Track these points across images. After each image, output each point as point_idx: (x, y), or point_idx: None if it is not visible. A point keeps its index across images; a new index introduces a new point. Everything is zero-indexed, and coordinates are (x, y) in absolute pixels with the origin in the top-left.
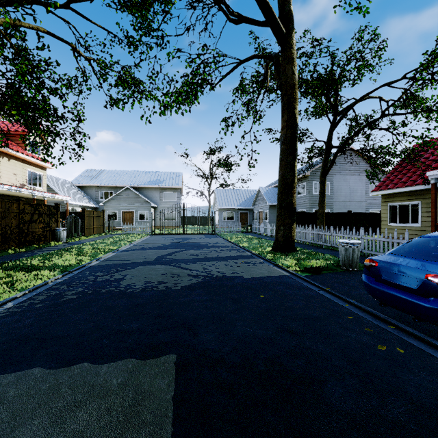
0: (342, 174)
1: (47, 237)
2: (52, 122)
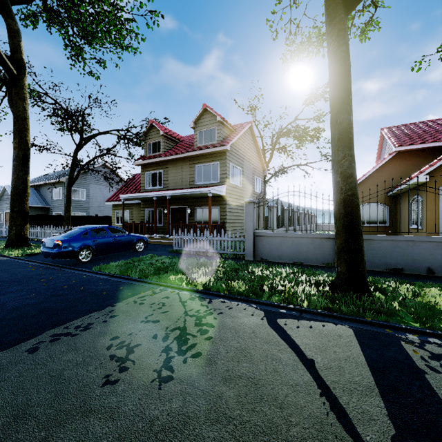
0: (98, 184)
1: None
2: None
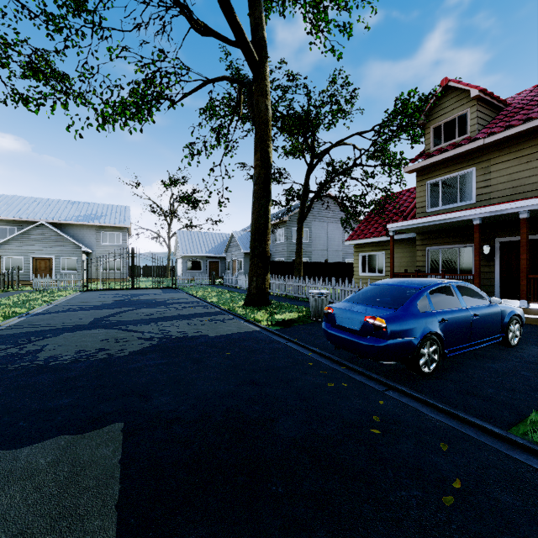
0: (321, 221)
1: None
2: None
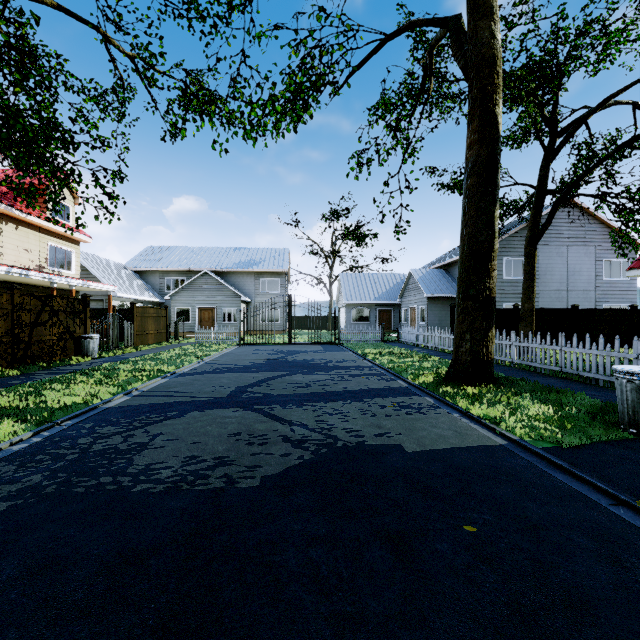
0: (554, 245)
1: (67, 349)
2: (53, 149)
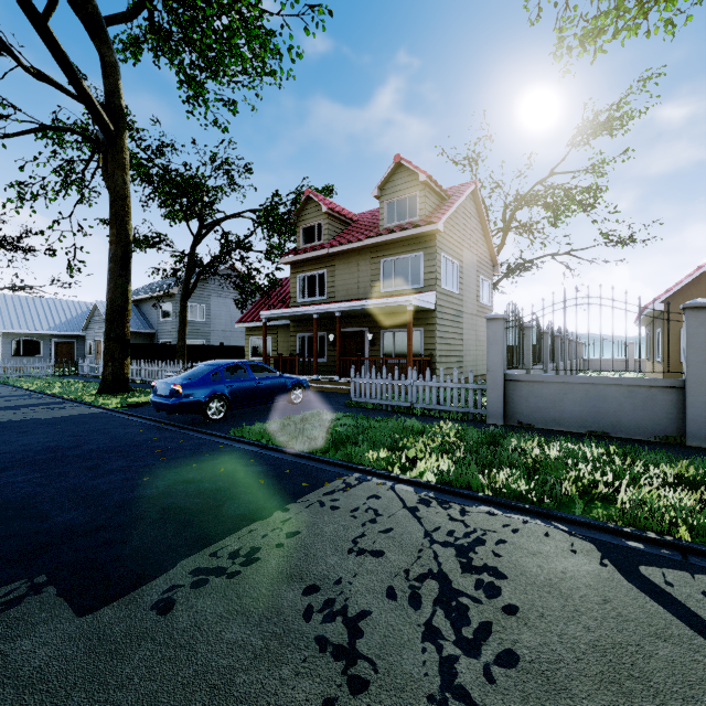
0: (222, 297)
1: None
2: None
